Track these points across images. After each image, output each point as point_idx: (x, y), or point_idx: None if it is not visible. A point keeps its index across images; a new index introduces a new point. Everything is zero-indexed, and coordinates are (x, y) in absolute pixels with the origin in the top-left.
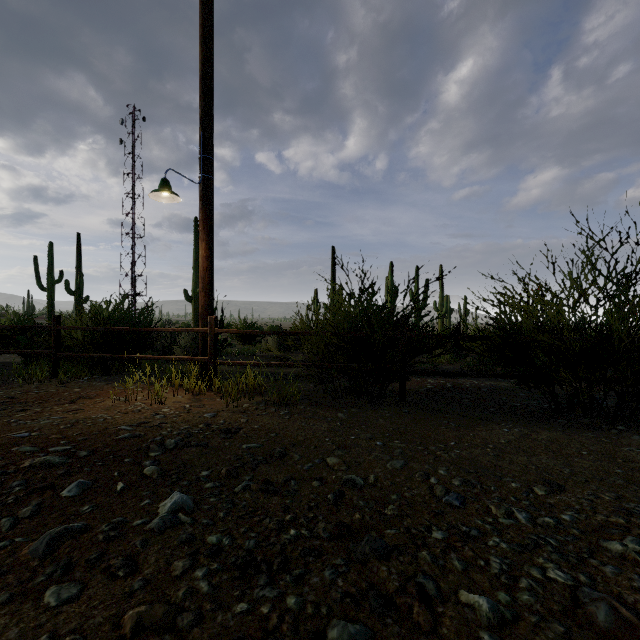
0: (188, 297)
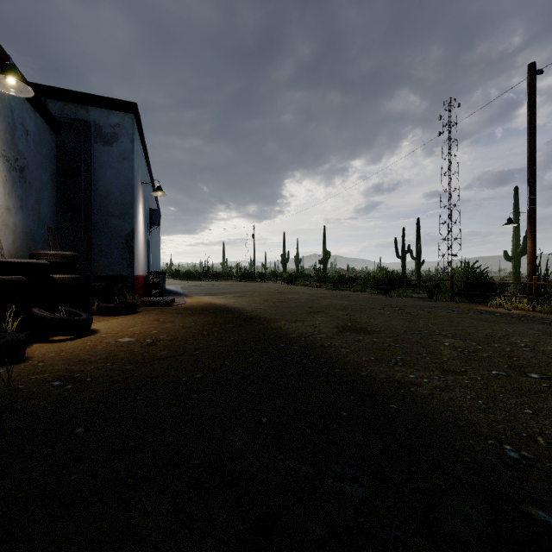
0: (507, 257)
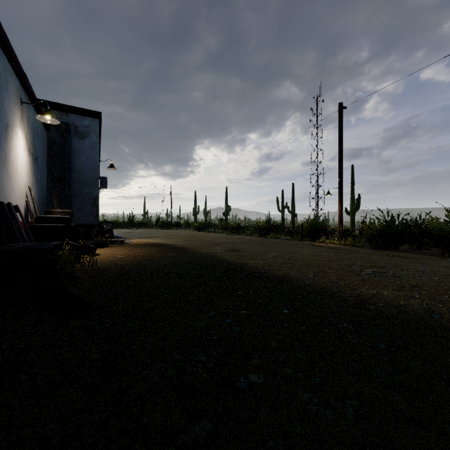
0: (347, 212)
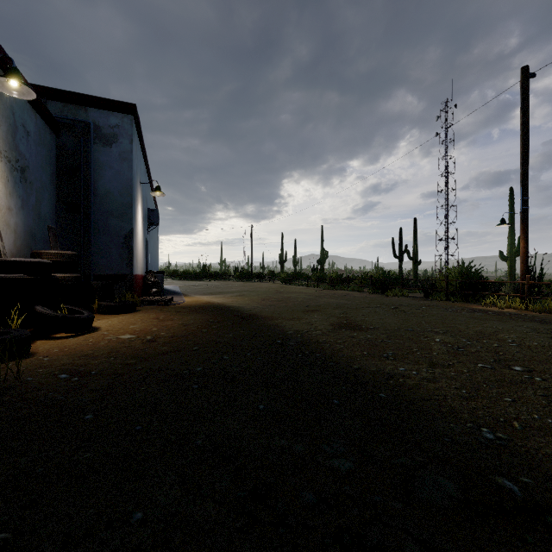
0: (503, 257)
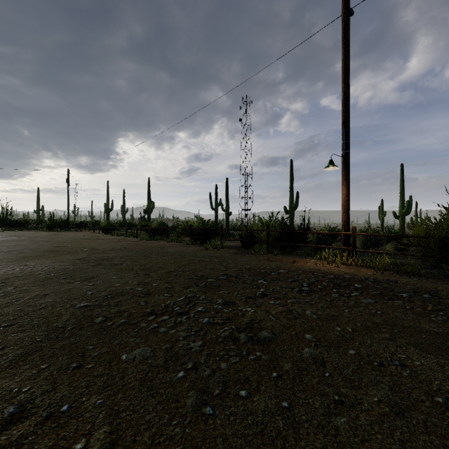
0: (286, 211)
